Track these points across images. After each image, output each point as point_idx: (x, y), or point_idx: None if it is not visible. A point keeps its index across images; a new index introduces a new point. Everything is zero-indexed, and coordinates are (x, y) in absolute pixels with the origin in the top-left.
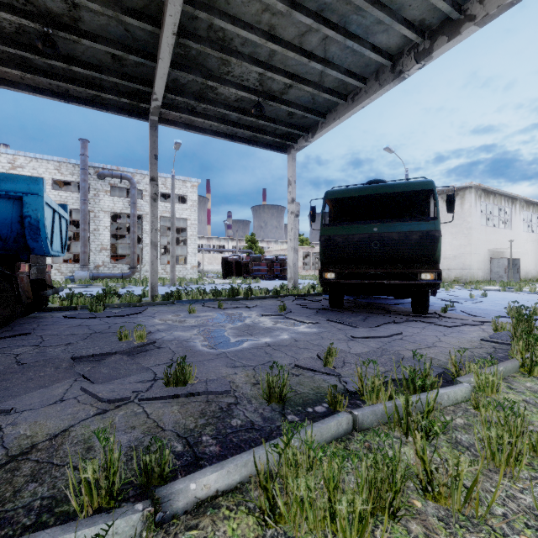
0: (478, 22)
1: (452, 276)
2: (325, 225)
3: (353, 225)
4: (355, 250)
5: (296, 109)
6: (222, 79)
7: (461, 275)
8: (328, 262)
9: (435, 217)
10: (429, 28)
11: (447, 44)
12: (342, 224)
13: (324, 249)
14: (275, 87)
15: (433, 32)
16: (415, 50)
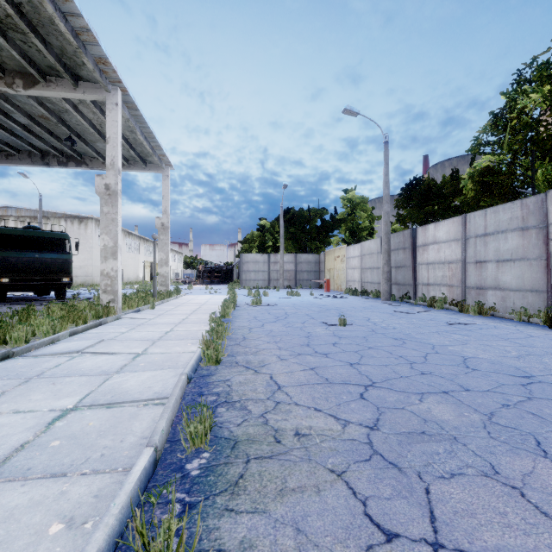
0: (90, 168)
1: (79, 282)
2: None
3: (22, 252)
4: (24, 266)
5: None
6: None
7: (85, 280)
8: (3, 272)
9: (70, 252)
10: (66, 153)
11: (76, 167)
12: (14, 251)
13: (1, 264)
14: None
15: (68, 156)
16: (58, 158)
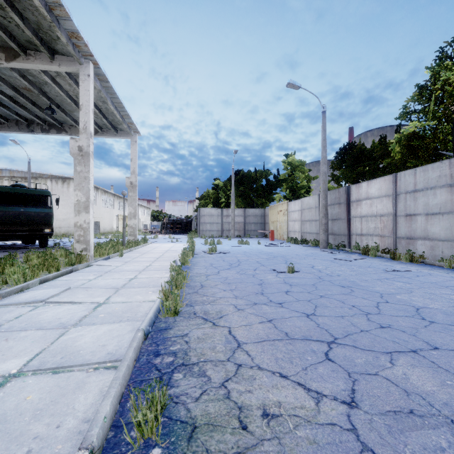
0: (69, 135)
1: (62, 232)
2: None
3: (9, 207)
4: (10, 218)
5: None
6: None
7: (68, 231)
8: None
9: (51, 207)
10: (49, 121)
11: (57, 134)
12: (1, 205)
13: None
14: None
15: (50, 124)
16: (41, 126)
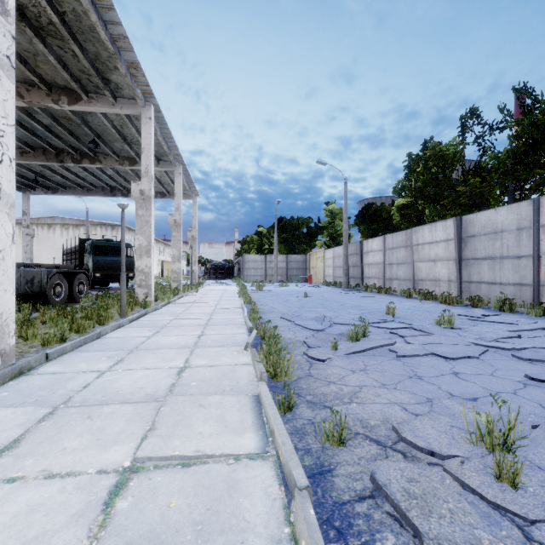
0: None
1: None
2: (94, 255)
3: (107, 257)
4: (108, 266)
5: (53, 184)
6: (20, 164)
7: None
8: (96, 270)
9: (133, 256)
10: (127, 187)
11: None
12: (102, 256)
13: (96, 265)
14: (48, 174)
15: (129, 190)
16: (122, 191)
